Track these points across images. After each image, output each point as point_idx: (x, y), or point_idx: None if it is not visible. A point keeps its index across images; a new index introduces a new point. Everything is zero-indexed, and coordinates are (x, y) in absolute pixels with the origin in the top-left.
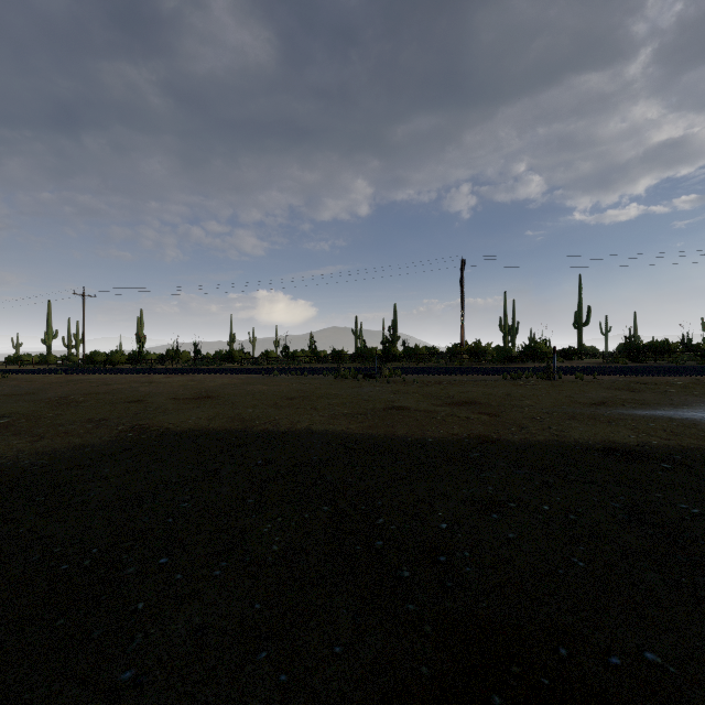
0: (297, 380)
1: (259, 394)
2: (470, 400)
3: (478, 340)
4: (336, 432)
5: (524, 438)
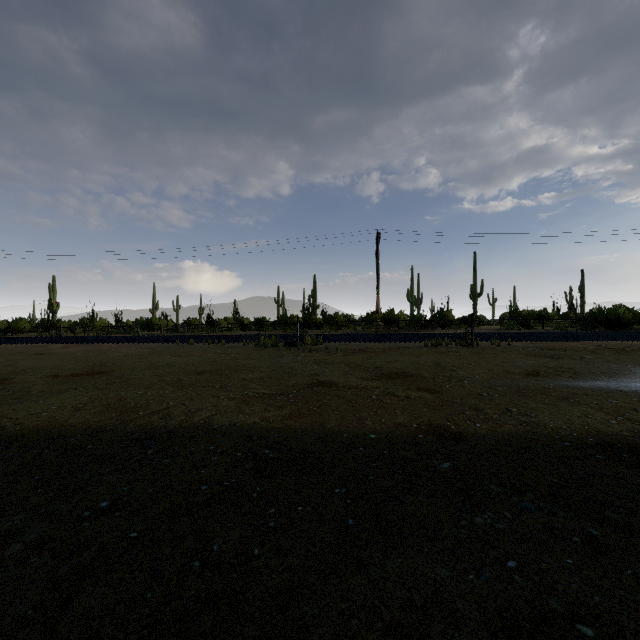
0: (213, 349)
1: (163, 368)
2: (401, 371)
3: (392, 309)
4: (246, 427)
5: (491, 430)
